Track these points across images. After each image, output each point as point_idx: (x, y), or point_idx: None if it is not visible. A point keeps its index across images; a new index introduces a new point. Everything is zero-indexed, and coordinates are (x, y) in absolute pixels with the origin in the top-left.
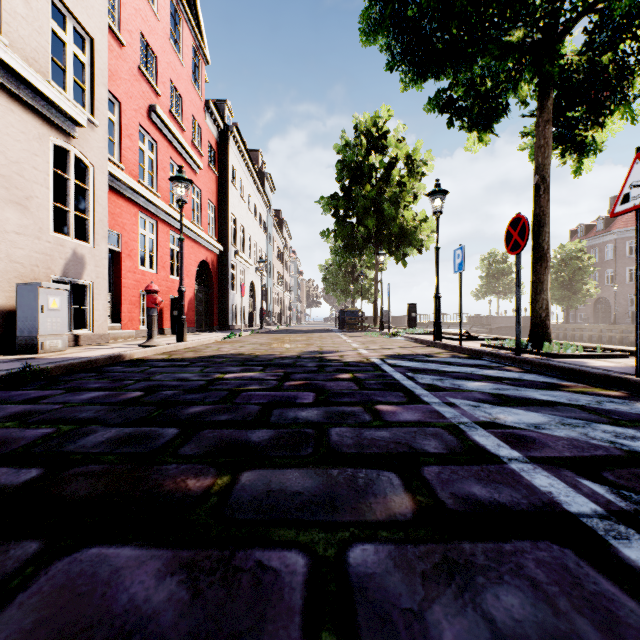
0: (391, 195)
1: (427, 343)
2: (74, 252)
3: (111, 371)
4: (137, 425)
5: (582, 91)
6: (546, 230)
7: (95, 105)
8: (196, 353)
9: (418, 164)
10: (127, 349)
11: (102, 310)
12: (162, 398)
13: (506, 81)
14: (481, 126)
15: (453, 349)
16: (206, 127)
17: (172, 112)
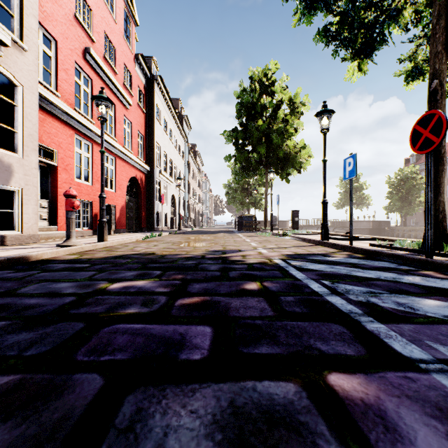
0: (278, 128)
1: (315, 242)
2: None
3: None
4: None
5: None
6: None
7: (24, 32)
8: (108, 253)
9: (298, 105)
10: (41, 249)
11: (32, 214)
12: None
13: None
14: (362, 55)
15: (344, 248)
16: (136, 74)
17: (105, 57)
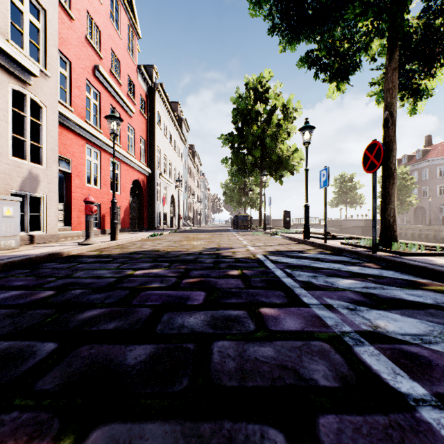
0: (271, 133)
1: (299, 241)
2: (30, 172)
3: (44, 267)
4: (20, 337)
5: (419, 48)
6: (393, 154)
7: (48, 61)
8: (122, 250)
9: (291, 111)
10: (68, 247)
11: (54, 216)
12: (67, 299)
13: (364, 35)
14: (339, 78)
15: (319, 246)
16: (138, 84)
17: (112, 71)
